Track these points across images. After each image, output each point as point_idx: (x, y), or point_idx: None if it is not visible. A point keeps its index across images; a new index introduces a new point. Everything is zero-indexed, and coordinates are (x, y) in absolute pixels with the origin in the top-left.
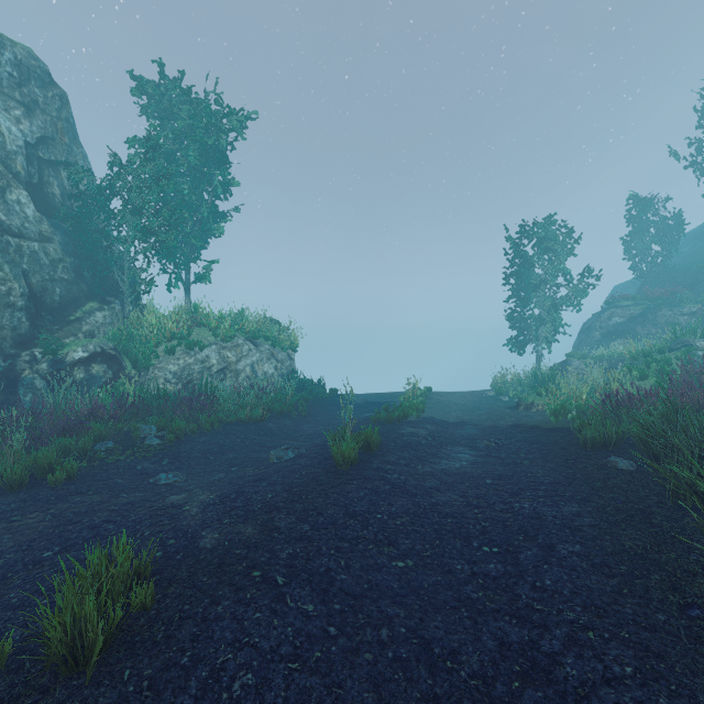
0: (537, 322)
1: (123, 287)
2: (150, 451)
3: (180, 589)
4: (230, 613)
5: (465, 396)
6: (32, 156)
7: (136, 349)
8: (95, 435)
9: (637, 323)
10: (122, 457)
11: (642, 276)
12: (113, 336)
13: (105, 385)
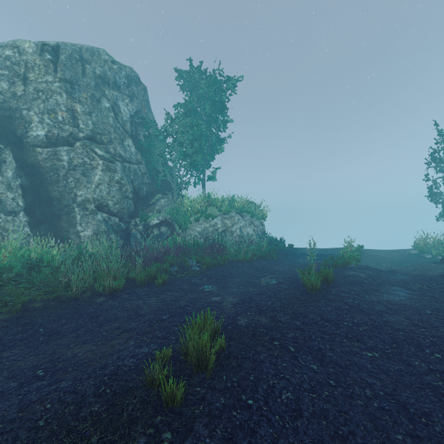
0: None
1: (173, 185)
2: (195, 273)
3: (236, 343)
4: (268, 360)
5: (391, 253)
6: (133, 122)
7: (181, 218)
8: (168, 262)
9: None
10: (183, 275)
11: None
12: (169, 211)
13: (167, 238)
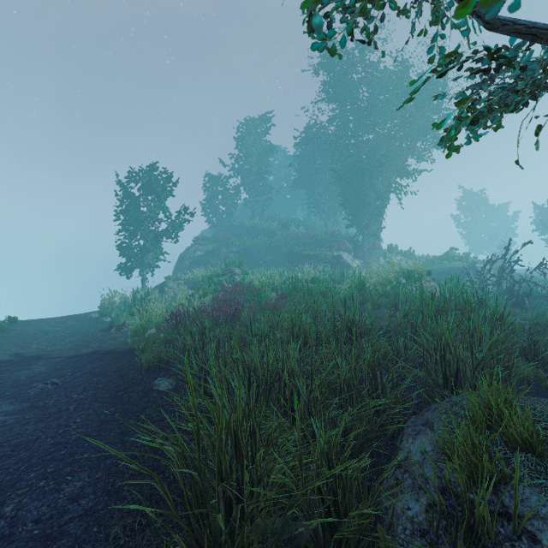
0: (142, 251)
1: None
2: None
3: None
4: None
5: (66, 321)
6: None
7: None
8: None
9: (210, 256)
10: None
11: (215, 226)
12: None
13: None
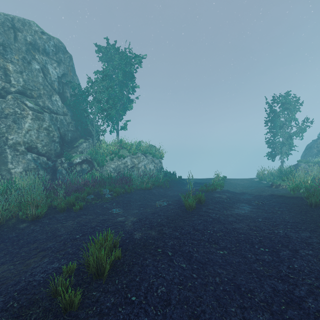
0: (281, 145)
1: (93, 133)
2: (107, 200)
3: (130, 253)
4: (151, 264)
5: (243, 180)
6: (60, 82)
7: (99, 158)
8: (86, 192)
9: None
10: (98, 201)
11: None
12: (90, 153)
13: (87, 173)
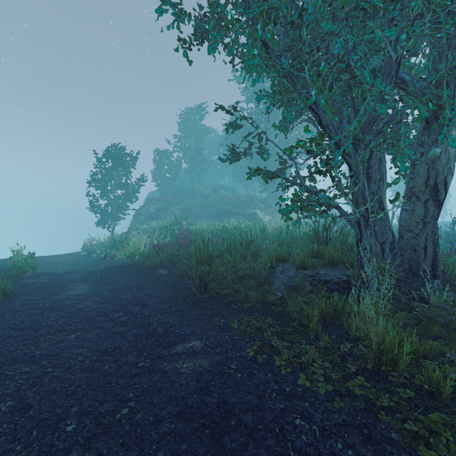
0: (112, 208)
1: None
2: None
3: None
4: None
5: (64, 257)
6: None
7: None
8: None
9: (161, 212)
10: None
11: (162, 189)
12: None
13: None
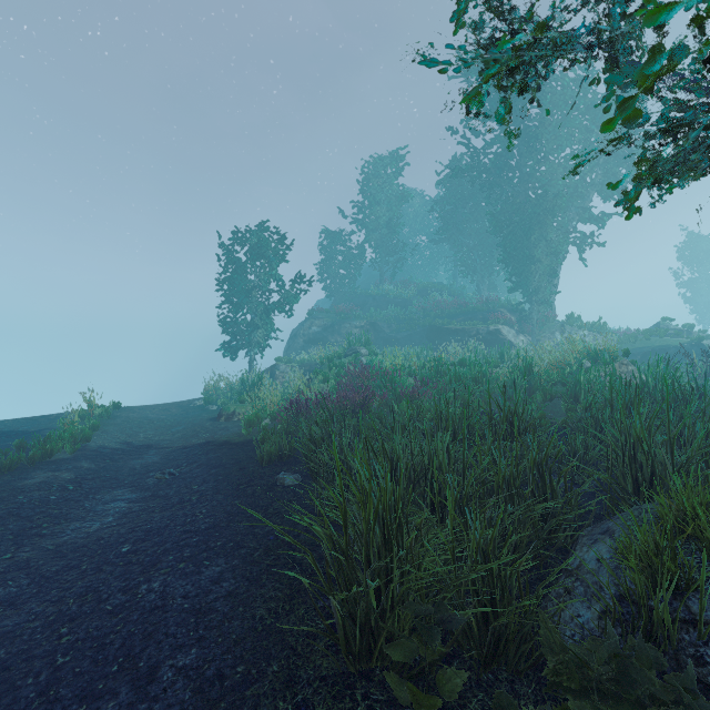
0: (250, 328)
1: None
2: None
3: None
4: None
5: (170, 408)
6: None
7: None
8: None
9: (329, 333)
10: None
11: (334, 294)
12: None
13: None
